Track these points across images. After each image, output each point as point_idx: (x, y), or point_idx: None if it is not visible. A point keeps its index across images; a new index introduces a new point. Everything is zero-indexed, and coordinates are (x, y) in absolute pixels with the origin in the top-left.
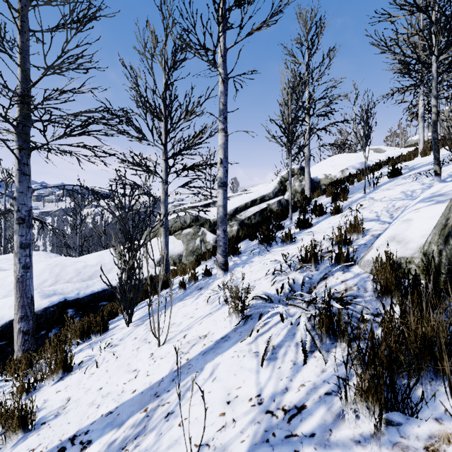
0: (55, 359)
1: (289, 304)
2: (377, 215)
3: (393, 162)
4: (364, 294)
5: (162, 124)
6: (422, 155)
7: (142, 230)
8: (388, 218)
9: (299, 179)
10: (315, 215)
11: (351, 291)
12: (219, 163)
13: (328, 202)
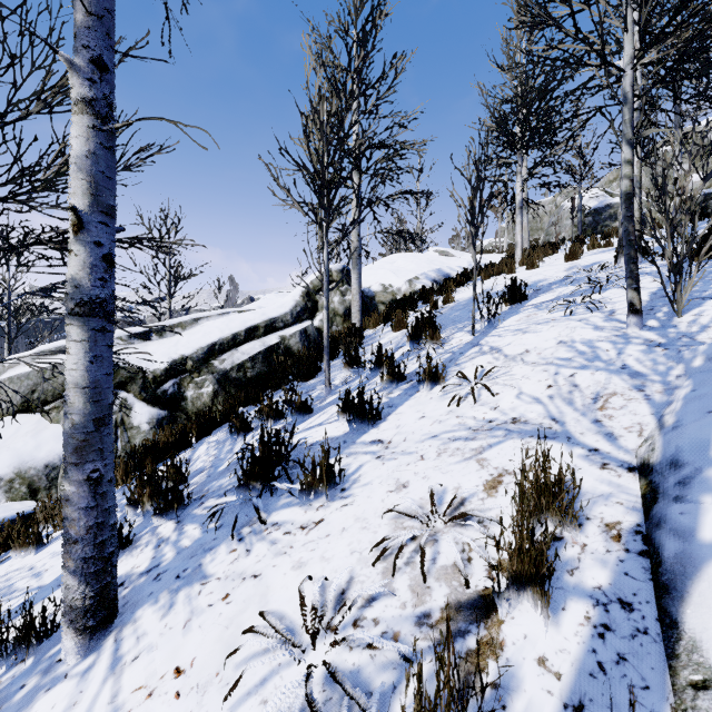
0: None
1: None
2: (552, 415)
3: (487, 274)
4: None
5: None
6: (529, 267)
7: None
8: (602, 438)
9: (340, 289)
10: (382, 382)
11: None
12: (73, 227)
13: (399, 344)
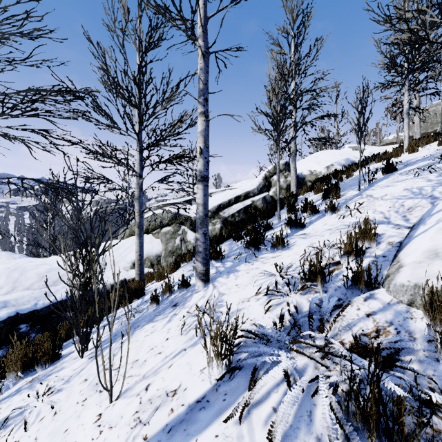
0: None
1: (295, 351)
2: (385, 217)
3: (380, 159)
4: (414, 347)
5: (136, 111)
6: (410, 151)
7: (103, 234)
8: (402, 221)
9: (284, 174)
10: (306, 214)
11: (392, 339)
12: (199, 153)
13: (317, 199)
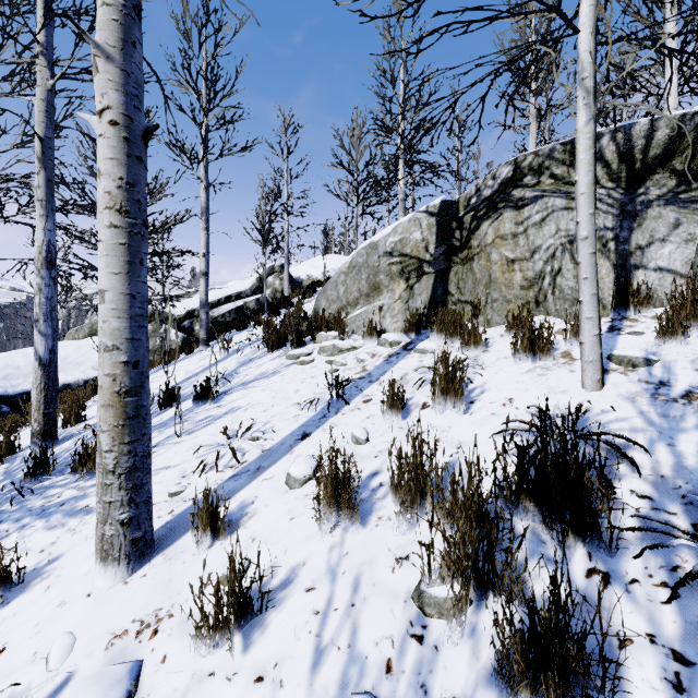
0: (71, 398)
1: (255, 342)
2: None
3: None
4: None
5: None
6: None
7: None
8: None
9: (280, 277)
10: (285, 307)
11: None
12: (203, 256)
13: None
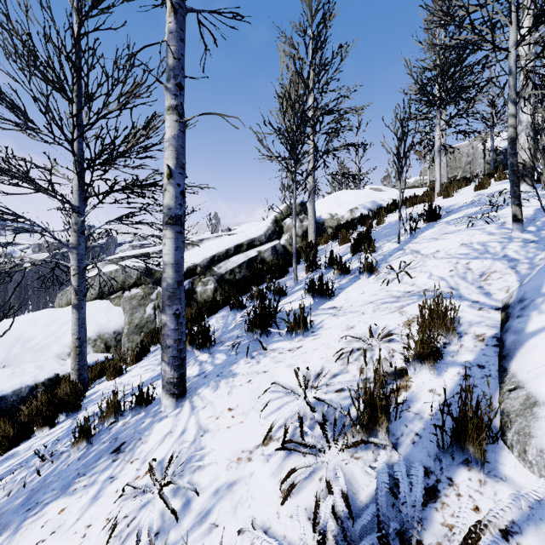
0: None
1: None
2: (450, 286)
3: (411, 203)
4: None
5: (73, 107)
6: (445, 196)
7: None
8: (481, 295)
9: (299, 217)
10: (334, 274)
11: None
12: (167, 176)
13: (344, 252)
